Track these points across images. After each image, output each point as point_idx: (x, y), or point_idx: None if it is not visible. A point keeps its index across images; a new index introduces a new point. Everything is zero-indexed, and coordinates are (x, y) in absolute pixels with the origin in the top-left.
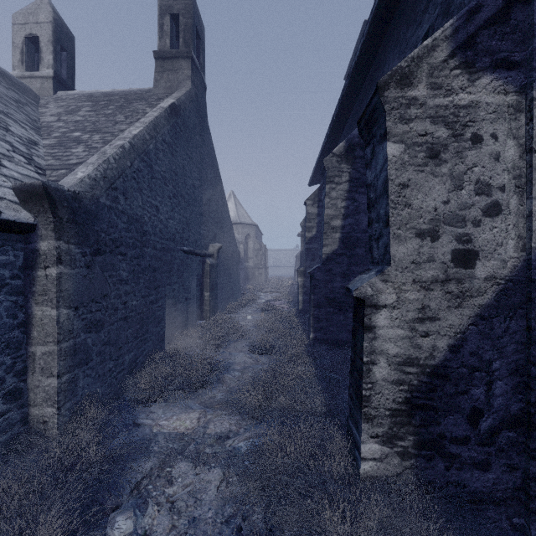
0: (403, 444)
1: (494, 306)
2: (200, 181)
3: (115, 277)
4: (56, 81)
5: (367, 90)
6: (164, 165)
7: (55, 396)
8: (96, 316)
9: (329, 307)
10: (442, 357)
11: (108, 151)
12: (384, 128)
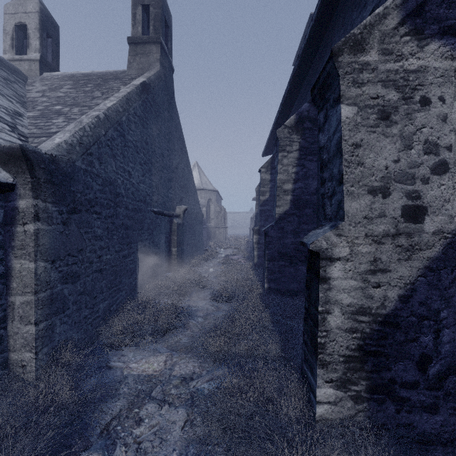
0: (356, 388)
1: (442, 259)
2: (168, 151)
3: (91, 234)
4: (42, 64)
5: (314, 70)
6: (136, 135)
7: (33, 342)
8: (72, 269)
9: (281, 261)
10: (393, 306)
11: (84, 120)
12: (338, 92)
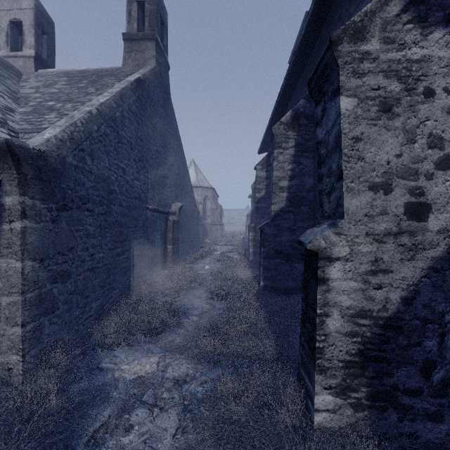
0: (356, 395)
1: (447, 259)
2: (164, 148)
3: (82, 231)
4: (37, 60)
5: (310, 66)
6: (130, 132)
7: (20, 344)
8: (63, 268)
9: (277, 258)
10: (395, 309)
11: (76, 115)
12: (337, 83)
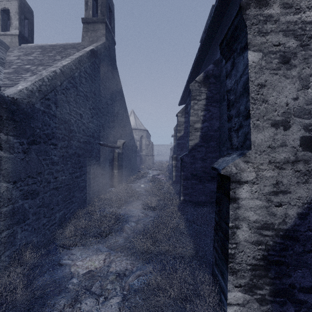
0: (261, 292)
1: None
2: (111, 100)
3: (48, 160)
4: (20, 38)
5: (217, 41)
6: (86, 87)
7: None
8: (32, 188)
9: (193, 180)
10: (292, 222)
11: (44, 73)
12: (245, 40)
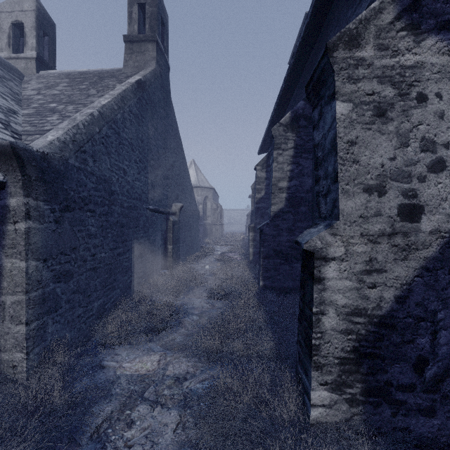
0: (351, 391)
1: (439, 259)
2: (164, 149)
3: (84, 232)
4: (39, 62)
5: (309, 68)
6: (131, 133)
7: (24, 342)
8: (65, 268)
9: (276, 258)
10: (389, 307)
11: (78, 117)
12: (333, 88)
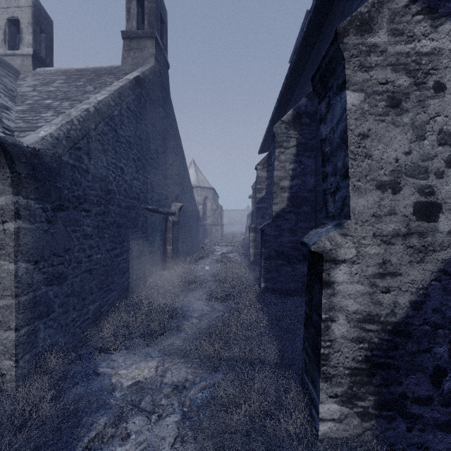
0: (363, 404)
1: None
2: (163, 148)
3: (79, 232)
4: (35, 59)
5: (312, 64)
6: (129, 130)
7: (13, 349)
8: (58, 270)
9: (278, 260)
10: (404, 313)
11: (73, 113)
12: (343, 77)
